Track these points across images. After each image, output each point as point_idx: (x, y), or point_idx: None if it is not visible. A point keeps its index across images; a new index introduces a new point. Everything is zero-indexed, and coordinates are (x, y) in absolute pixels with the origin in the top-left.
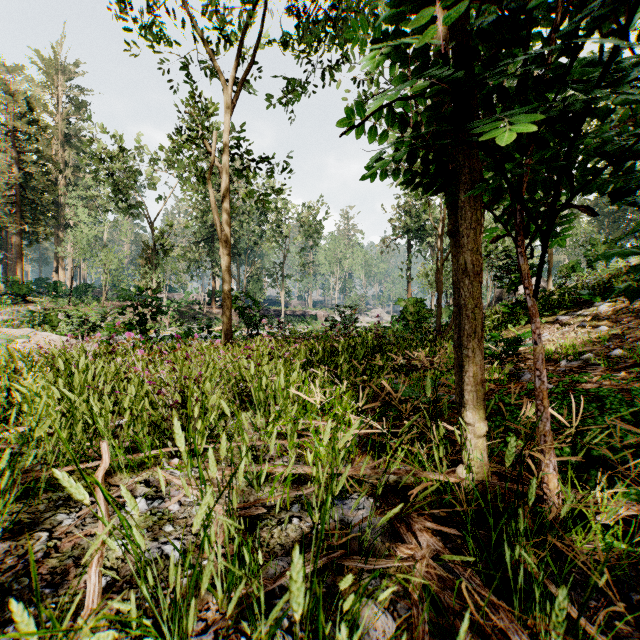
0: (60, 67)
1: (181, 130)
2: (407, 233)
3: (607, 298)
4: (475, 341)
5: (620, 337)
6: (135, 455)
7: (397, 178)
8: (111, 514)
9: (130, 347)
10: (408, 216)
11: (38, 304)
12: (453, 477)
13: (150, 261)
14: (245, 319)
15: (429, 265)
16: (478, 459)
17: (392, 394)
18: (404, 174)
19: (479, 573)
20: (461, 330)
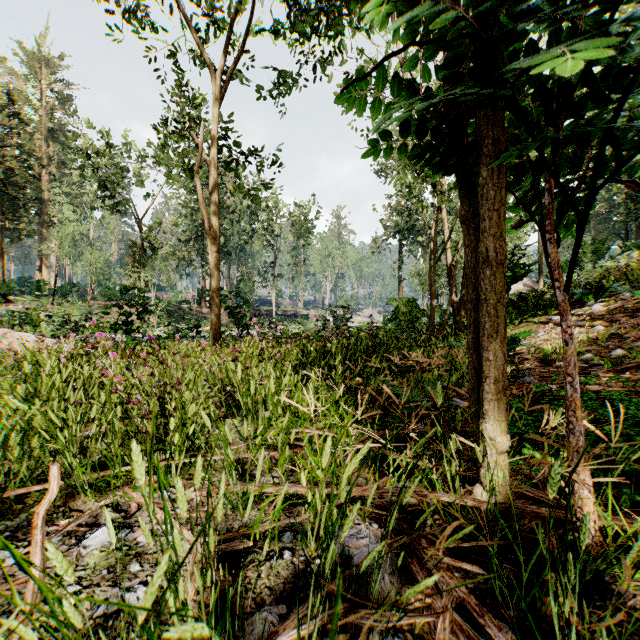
0: (44, 60)
1: (167, 121)
2: (398, 233)
3: (600, 298)
4: (497, 342)
5: (618, 337)
6: (103, 473)
7: (404, 154)
8: (67, 549)
9: (112, 348)
10: (399, 216)
11: (20, 303)
12: (470, 499)
13: (138, 260)
14: (235, 319)
15: (420, 265)
16: (499, 479)
17: (390, 398)
18: (413, 149)
19: (511, 624)
20: (480, 329)
